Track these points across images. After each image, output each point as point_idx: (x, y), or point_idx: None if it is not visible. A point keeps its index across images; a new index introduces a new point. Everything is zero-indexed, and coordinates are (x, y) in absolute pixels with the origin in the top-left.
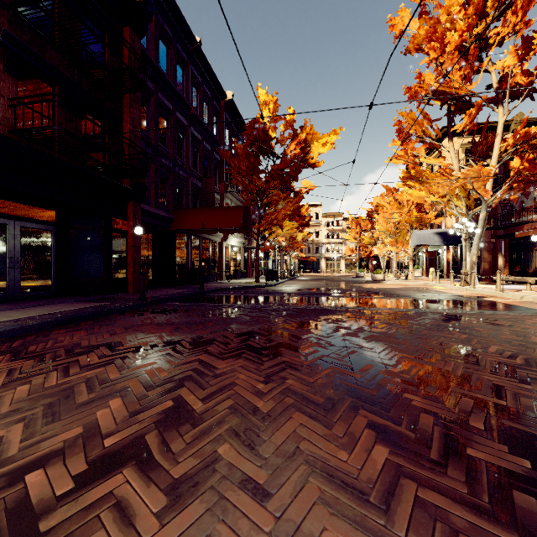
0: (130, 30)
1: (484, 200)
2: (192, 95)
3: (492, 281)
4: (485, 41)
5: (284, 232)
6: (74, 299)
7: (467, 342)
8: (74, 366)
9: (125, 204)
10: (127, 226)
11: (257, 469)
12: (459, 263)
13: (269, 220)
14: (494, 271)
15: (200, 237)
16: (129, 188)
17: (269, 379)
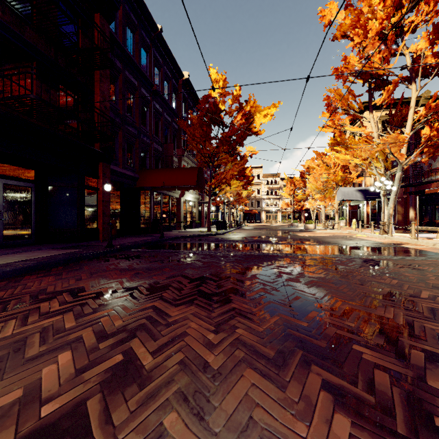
0: (100, 16)
1: (400, 163)
2: (154, 74)
3: (404, 230)
4: (400, 29)
5: (231, 189)
6: (50, 247)
7: (399, 288)
8: (34, 313)
9: (96, 165)
10: (98, 183)
11: None
12: (377, 215)
13: (219, 179)
14: (406, 222)
15: (161, 194)
16: (99, 151)
17: (220, 328)
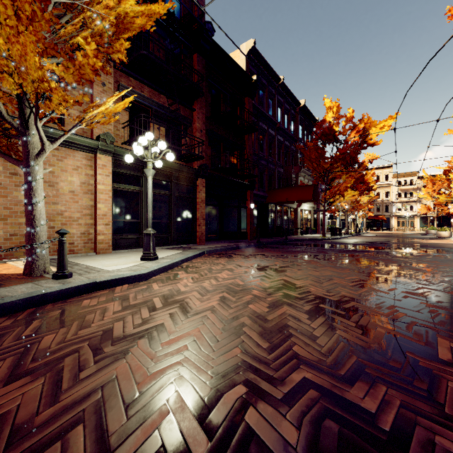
0: (248, 98)
1: None
2: (277, 113)
3: None
4: None
5: (345, 199)
6: (228, 241)
7: (432, 263)
8: (256, 257)
9: (246, 192)
10: (247, 203)
11: (316, 270)
12: None
13: (333, 191)
14: None
15: (282, 206)
16: (248, 184)
17: (322, 263)
